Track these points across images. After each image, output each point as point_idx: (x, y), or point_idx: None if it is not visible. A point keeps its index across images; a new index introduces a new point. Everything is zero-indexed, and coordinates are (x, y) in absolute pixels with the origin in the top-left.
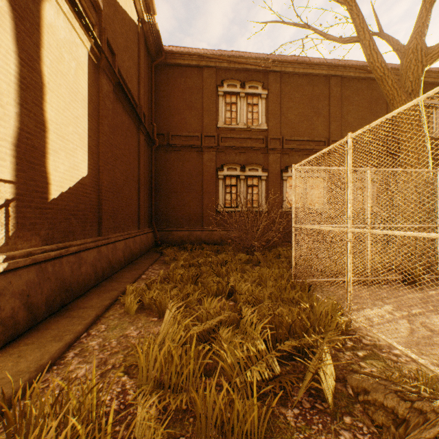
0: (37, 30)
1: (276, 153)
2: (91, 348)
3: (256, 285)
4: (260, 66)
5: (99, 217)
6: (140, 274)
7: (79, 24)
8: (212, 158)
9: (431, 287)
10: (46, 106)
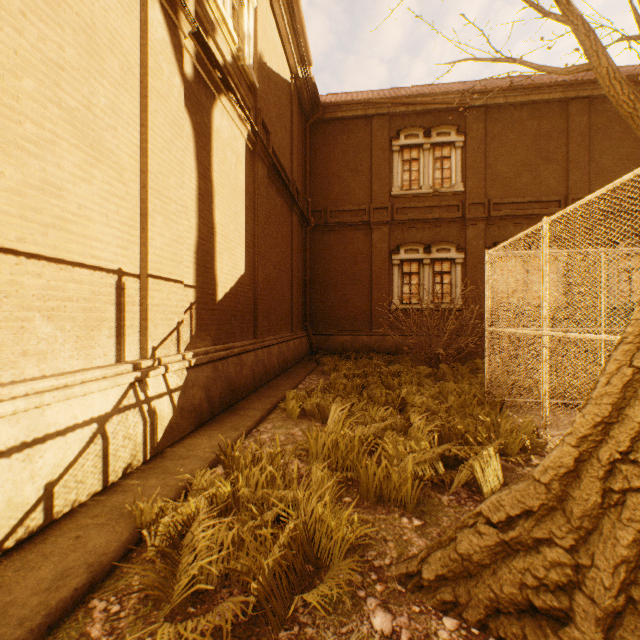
0: (209, 140)
1: (478, 224)
2: (263, 440)
3: (434, 399)
4: (452, 103)
5: (255, 317)
6: (297, 383)
7: (238, 117)
8: (383, 237)
9: None
10: (215, 210)
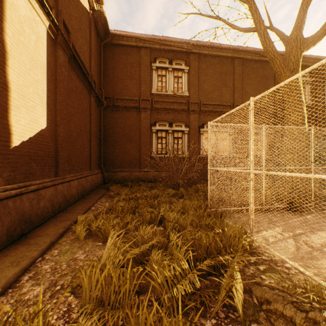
0: None
1: (195, 113)
2: (44, 271)
3: (181, 213)
4: (183, 48)
5: (56, 161)
6: (90, 206)
7: (38, 5)
8: (147, 116)
9: (308, 213)
10: (9, 70)
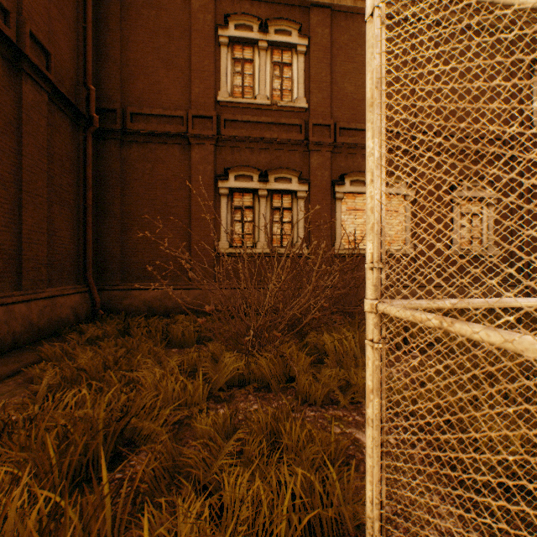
0: None
1: (324, 151)
2: None
3: None
4: None
5: None
6: None
7: None
8: (207, 156)
9: None
10: None
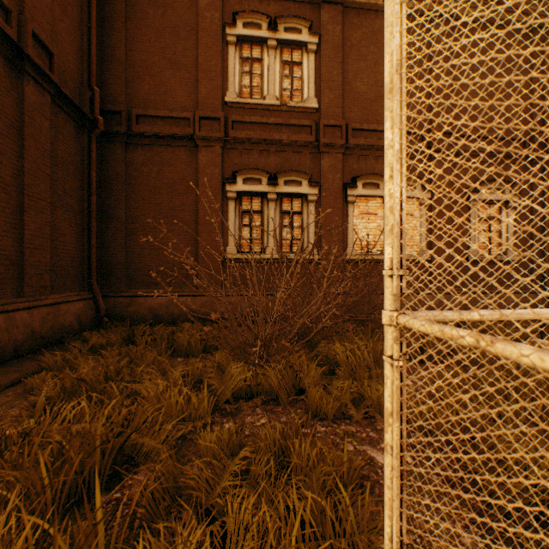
0: None
1: (335, 152)
2: None
3: None
4: None
5: None
6: None
7: None
8: (215, 159)
9: None
10: None
